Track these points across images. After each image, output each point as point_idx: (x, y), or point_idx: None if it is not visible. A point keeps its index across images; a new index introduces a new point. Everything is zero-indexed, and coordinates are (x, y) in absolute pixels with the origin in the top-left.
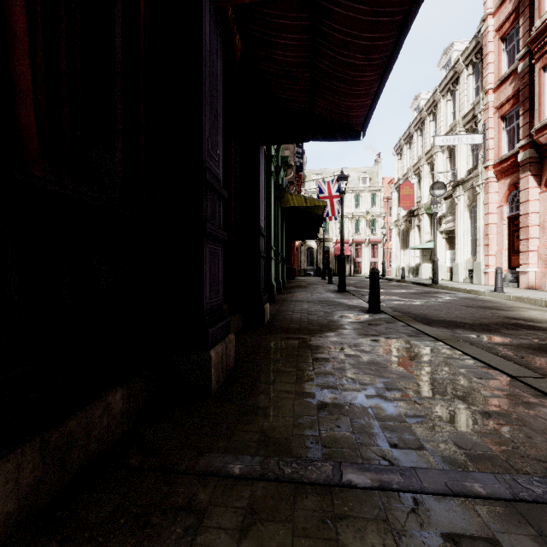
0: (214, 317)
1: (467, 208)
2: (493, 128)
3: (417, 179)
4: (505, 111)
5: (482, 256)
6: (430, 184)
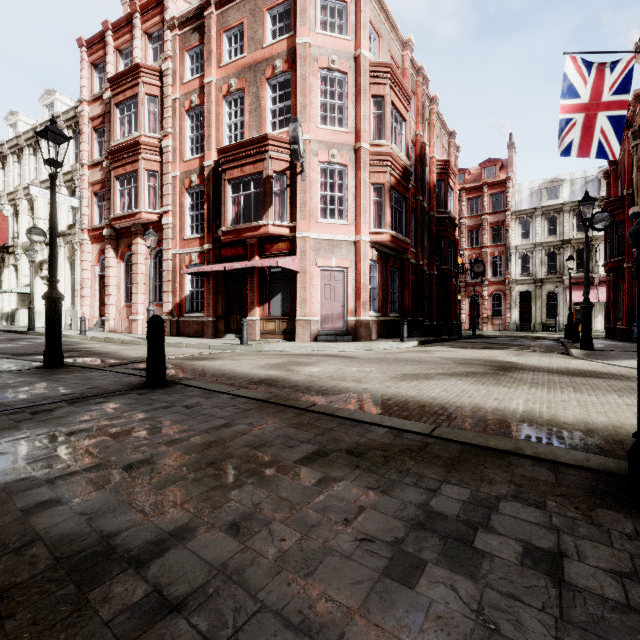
0: None
1: (68, 259)
2: (89, 199)
3: (14, 211)
4: (97, 190)
5: (80, 306)
6: (30, 223)
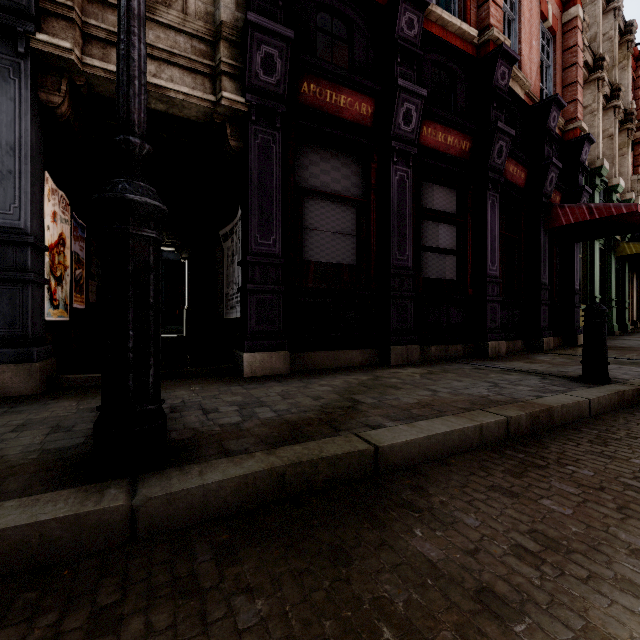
0: (544, 329)
1: None
2: None
3: None
4: None
5: None
6: None
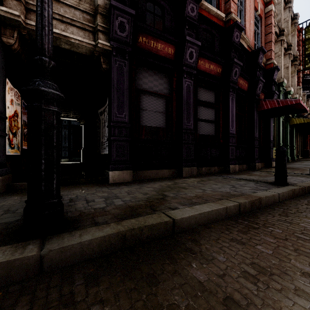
0: (256, 159)
1: None
2: None
3: None
4: None
5: None
6: None
